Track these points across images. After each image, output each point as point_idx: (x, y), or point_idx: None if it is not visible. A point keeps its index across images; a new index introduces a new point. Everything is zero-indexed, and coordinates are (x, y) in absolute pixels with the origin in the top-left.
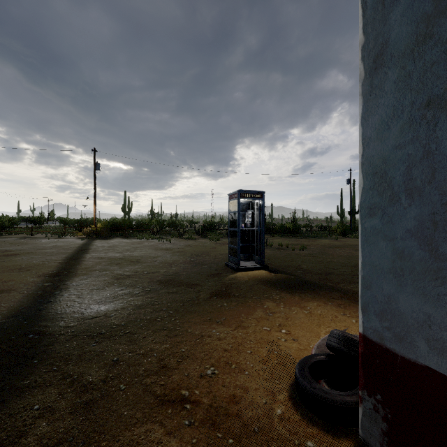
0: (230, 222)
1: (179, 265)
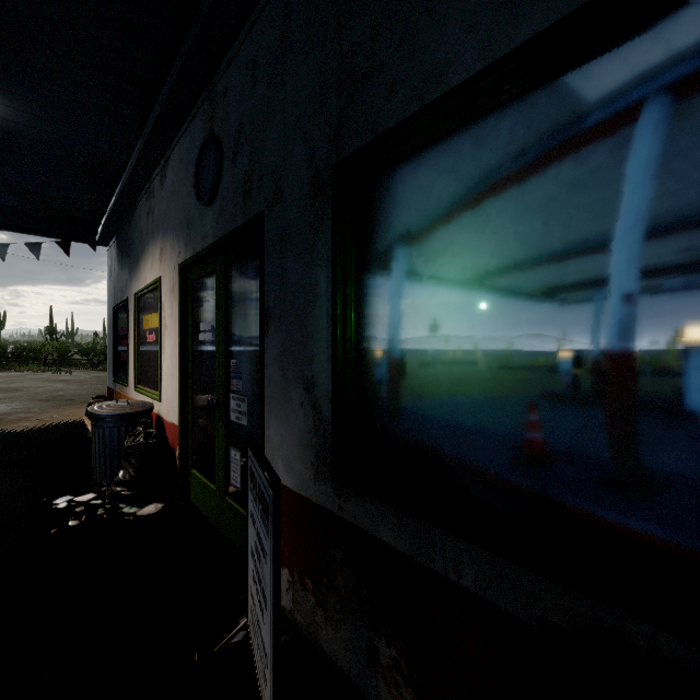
0: None
1: (69, 391)
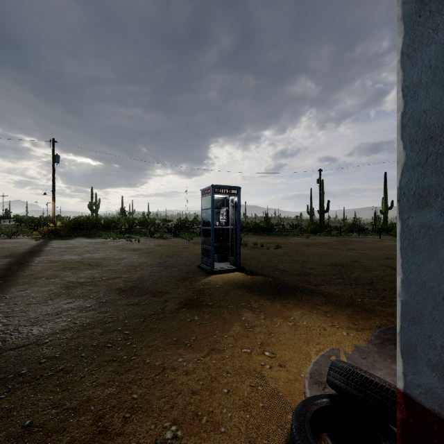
0: (203, 220)
1: (146, 268)
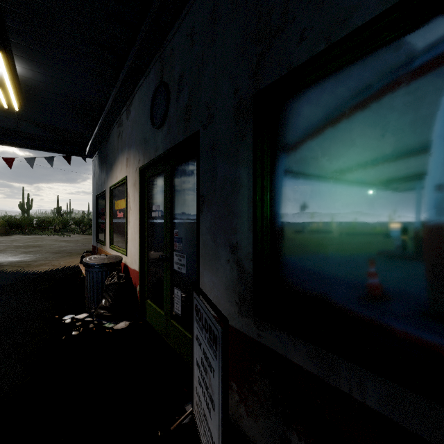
0: None
1: (69, 247)
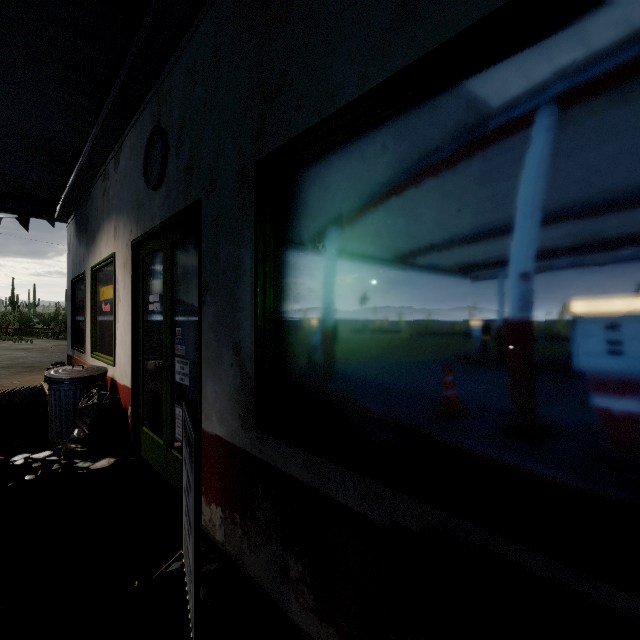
0: None
1: (30, 358)
